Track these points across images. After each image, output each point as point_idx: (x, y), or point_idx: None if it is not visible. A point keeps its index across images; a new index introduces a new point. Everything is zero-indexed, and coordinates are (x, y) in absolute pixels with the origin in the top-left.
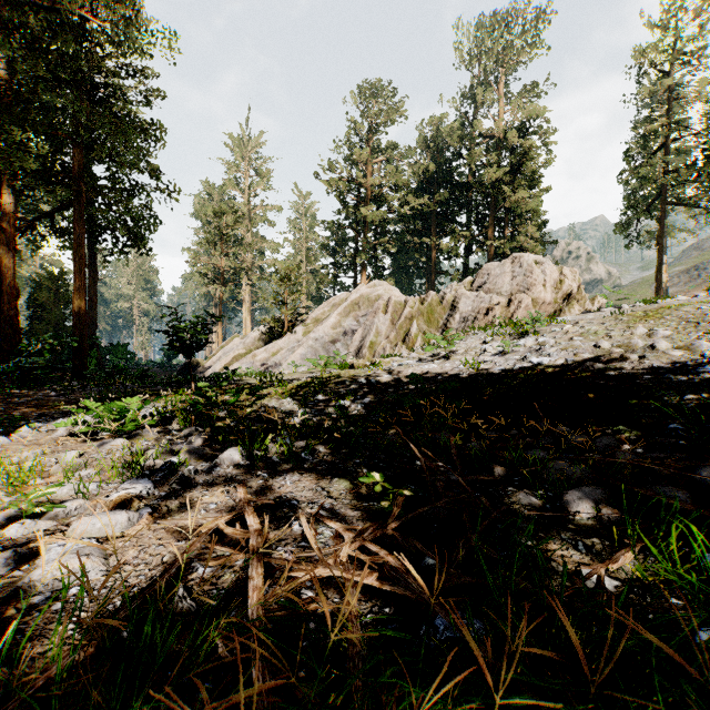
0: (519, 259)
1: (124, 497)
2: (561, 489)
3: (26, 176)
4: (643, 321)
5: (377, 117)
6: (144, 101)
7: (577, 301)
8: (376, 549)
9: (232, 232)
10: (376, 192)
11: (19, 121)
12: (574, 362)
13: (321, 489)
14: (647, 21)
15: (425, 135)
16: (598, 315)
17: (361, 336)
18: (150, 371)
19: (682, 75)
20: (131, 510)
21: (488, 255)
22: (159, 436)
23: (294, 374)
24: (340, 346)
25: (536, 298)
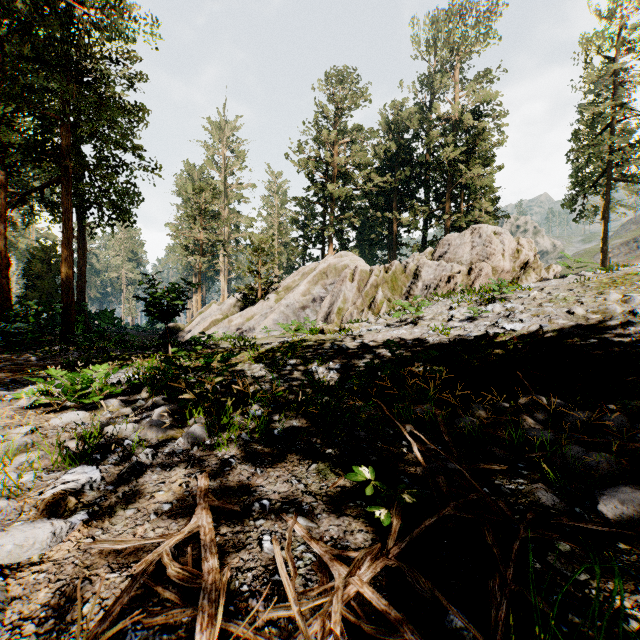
0: (478, 230)
1: (60, 496)
2: (593, 488)
3: (15, 153)
4: (613, 287)
5: (343, 101)
6: (128, 85)
7: (533, 269)
8: (382, 606)
9: (210, 208)
10: (342, 170)
11: (4, 97)
12: (549, 328)
13: (297, 481)
14: (593, 11)
15: (387, 118)
16: (562, 282)
17: (329, 303)
18: (135, 334)
19: (623, 63)
20: (60, 519)
21: (445, 228)
22: (125, 406)
23: (267, 338)
24: (309, 312)
25: (495, 267)
